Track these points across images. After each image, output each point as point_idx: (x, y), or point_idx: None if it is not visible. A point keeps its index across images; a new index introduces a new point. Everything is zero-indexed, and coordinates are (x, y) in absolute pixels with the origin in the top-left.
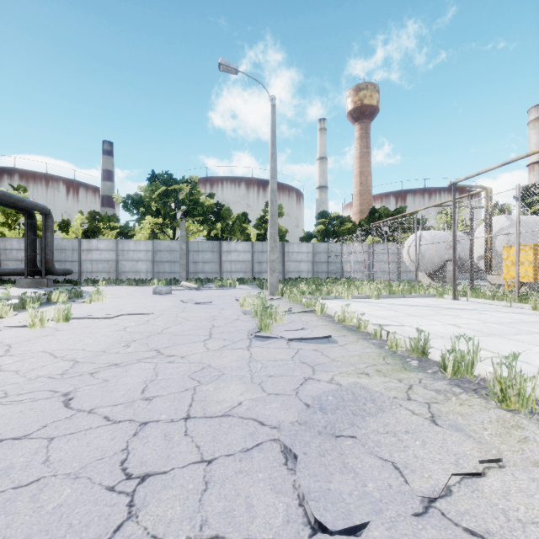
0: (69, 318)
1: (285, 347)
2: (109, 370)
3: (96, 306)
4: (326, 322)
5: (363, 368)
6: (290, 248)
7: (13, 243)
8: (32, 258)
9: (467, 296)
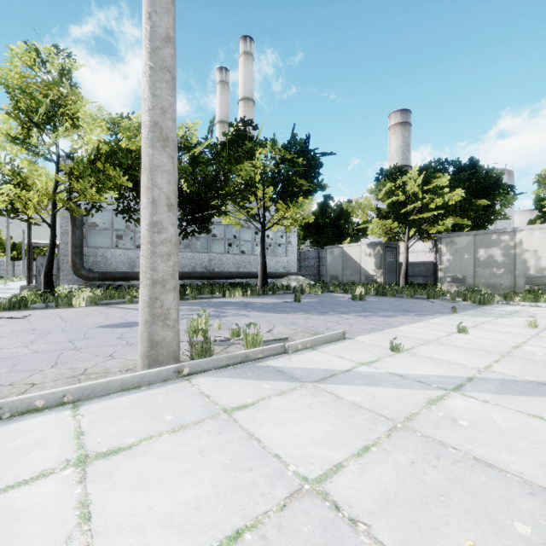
0: None
1: None
2: None
3: None
4: None
5: None
6: None
7: None
8: None
9: None
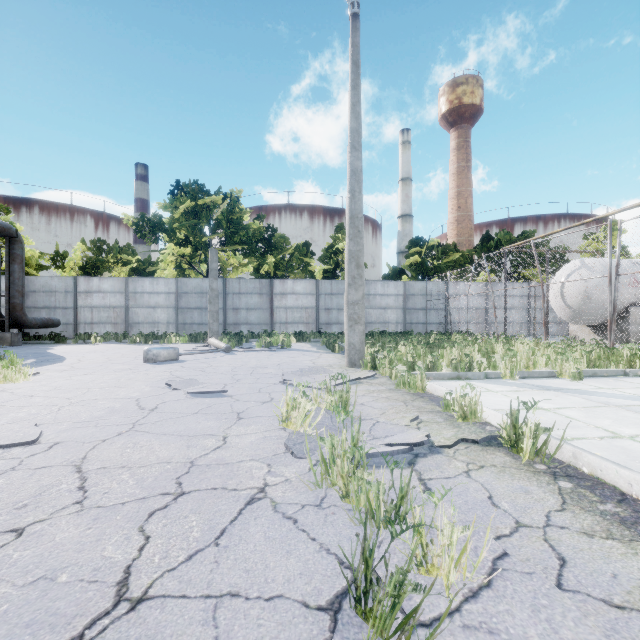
0: None
1: None
2: None
3: None
4: None
5: None
6: (372, 289)
7: None
8: None
9: None
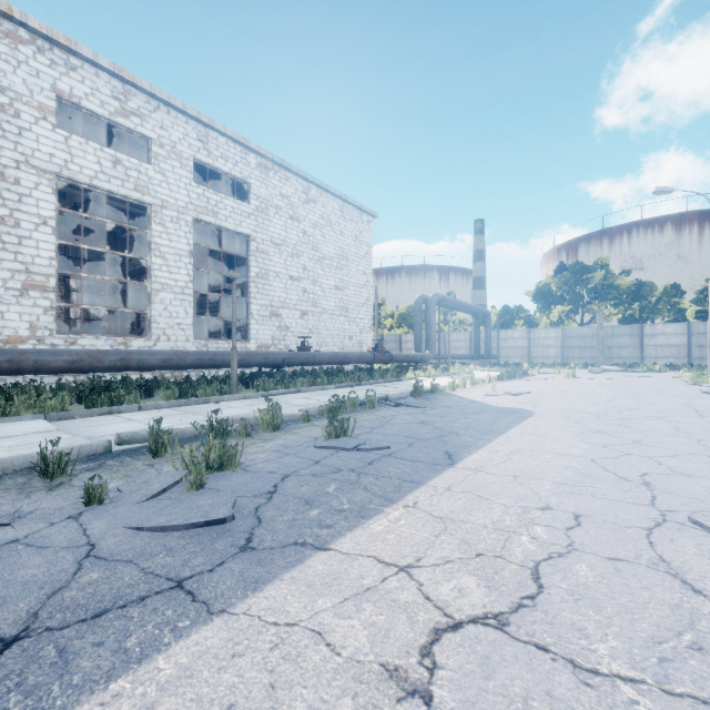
0: (574, 377)
1: (709, 388)
2: (629, 385)
3: None
4: None
5: None
6: None
7: (453, 336)
8: (478, 347)
9: None
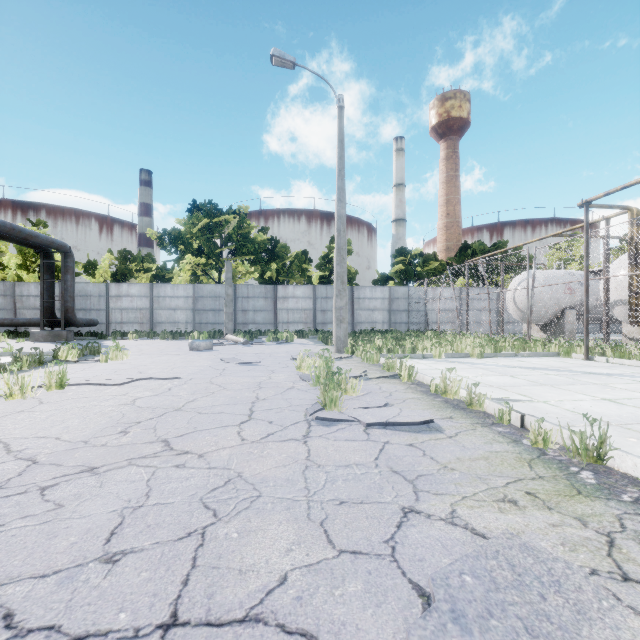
0: (64, 385)
1: (363, 438)
2: (75, 483)
3: (112, 366)
4: (418, 394)
5: (502, 487)
6: (361, 294)
7: (30, 289)
8: (49, 305)
9: (606, 356)
